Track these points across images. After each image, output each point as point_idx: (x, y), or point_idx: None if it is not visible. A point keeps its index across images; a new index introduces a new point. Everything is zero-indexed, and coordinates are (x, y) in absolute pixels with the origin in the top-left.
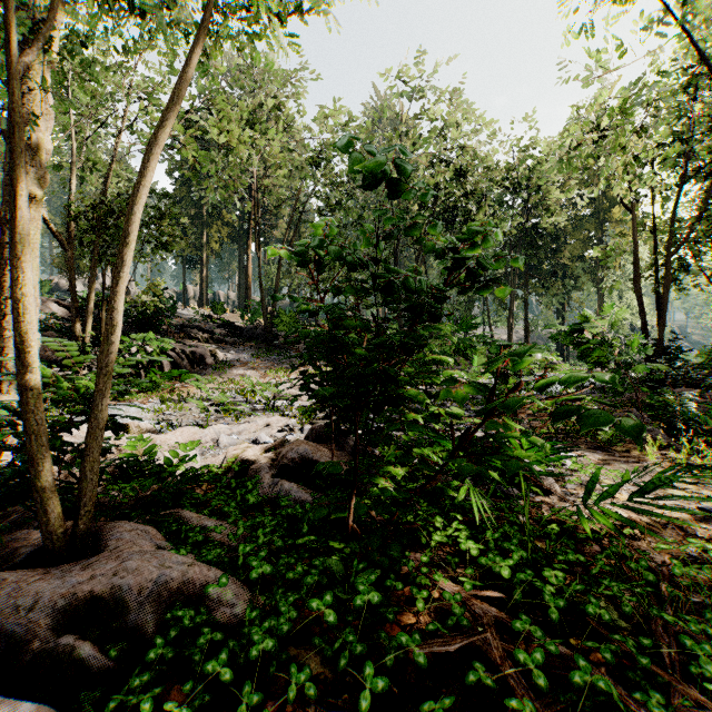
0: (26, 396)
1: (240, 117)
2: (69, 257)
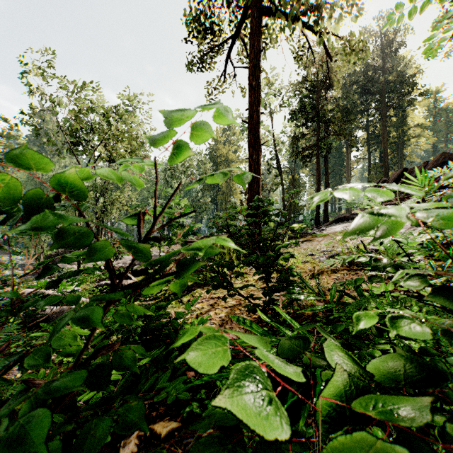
0: None
1: None
2: None
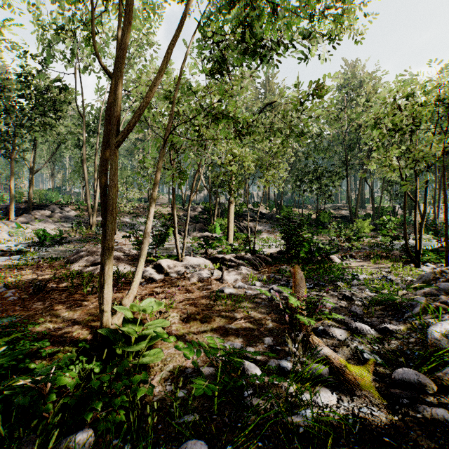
0: (248, 238)
1: (265, 124)
2: (209, 194)
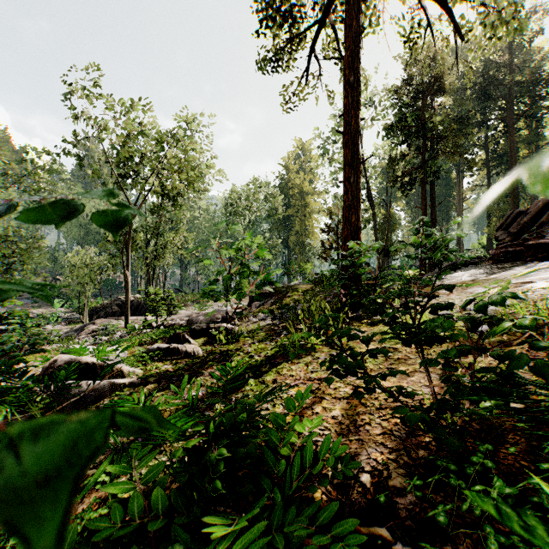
0: None
1: None
2: None
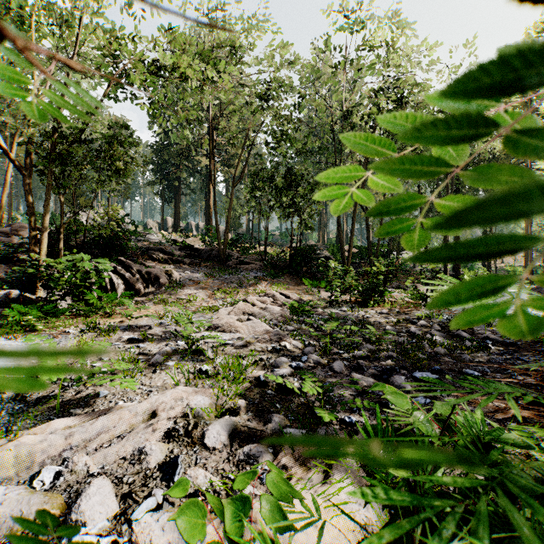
0: None
1: None
2: (27, 183)
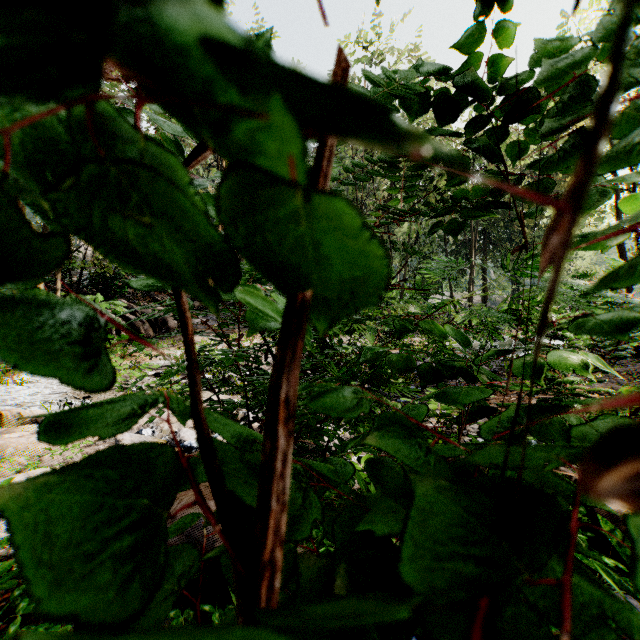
0: None
1: None
2: None
